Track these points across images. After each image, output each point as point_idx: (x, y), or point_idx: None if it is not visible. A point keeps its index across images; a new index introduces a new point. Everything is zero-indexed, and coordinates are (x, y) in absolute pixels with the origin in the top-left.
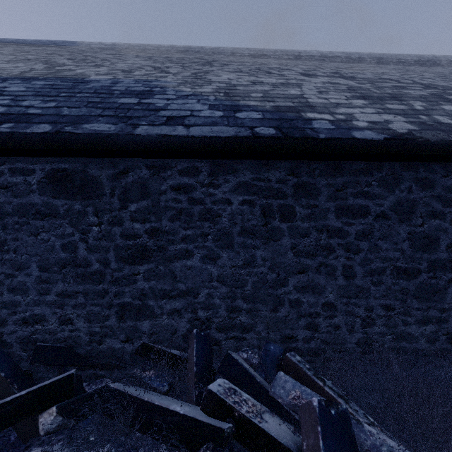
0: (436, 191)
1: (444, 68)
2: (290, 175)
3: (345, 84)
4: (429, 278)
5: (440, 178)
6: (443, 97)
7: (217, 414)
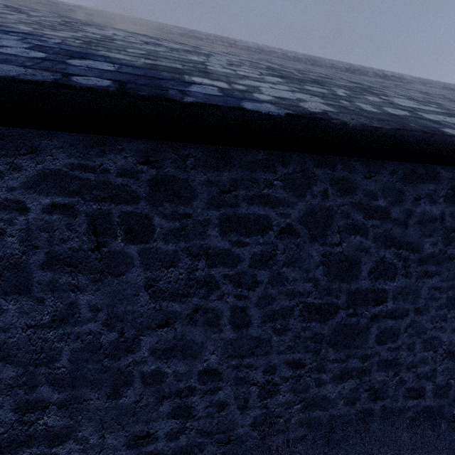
0: (357, 196)
1: (371, 78)
2: (144, 163)
3: (266, 65)
4: (349, 316)
5: (361, 179)
6: (368, 90)
7: None
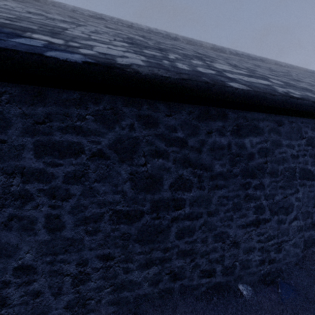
0: (160, 129)
1: (226, 55)
2: None
3: (131, 36)
4: (153, 219)
5: (163, 117)
6: (200, 57)
7: None
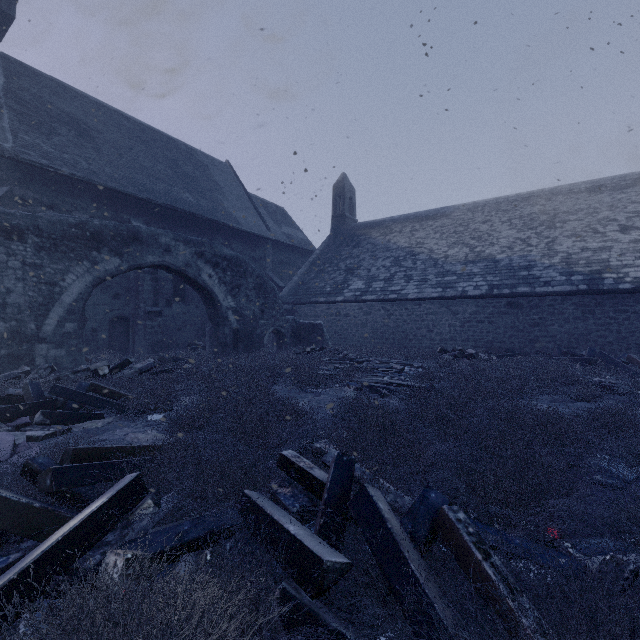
0: None
1: None
2: (593, 300)
3: None
4: None
5: None
6: None
7: (565, 354)
